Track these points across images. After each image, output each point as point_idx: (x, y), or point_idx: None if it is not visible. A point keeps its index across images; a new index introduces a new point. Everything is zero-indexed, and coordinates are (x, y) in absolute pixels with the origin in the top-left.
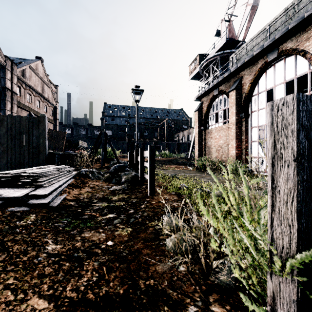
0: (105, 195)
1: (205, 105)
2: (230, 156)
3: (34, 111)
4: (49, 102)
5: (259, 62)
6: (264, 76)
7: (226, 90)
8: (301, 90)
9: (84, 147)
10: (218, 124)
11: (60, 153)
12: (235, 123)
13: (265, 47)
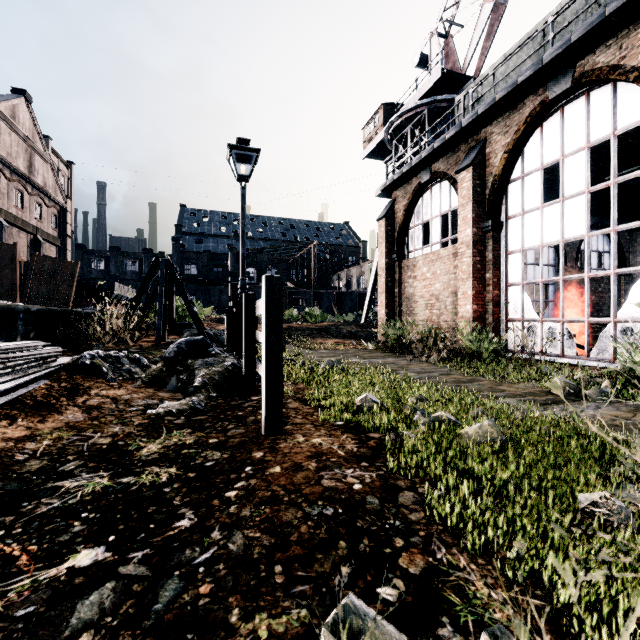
0: (122, 436)
1: (402, 205)
2: (459, 317)
3: (7, 216)
4: (47, 196)
5: (526, 102)
6: (539, 136)
7: (449, 171)
8: (599, 180)
9: (127, 299)
10: (429, 247)
11: (33, 308)
12: (471, 243)
13: (546, 64)
